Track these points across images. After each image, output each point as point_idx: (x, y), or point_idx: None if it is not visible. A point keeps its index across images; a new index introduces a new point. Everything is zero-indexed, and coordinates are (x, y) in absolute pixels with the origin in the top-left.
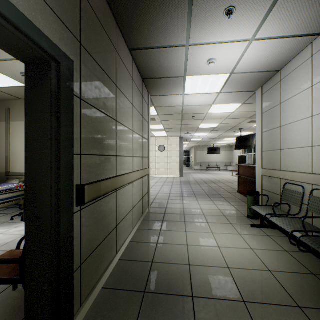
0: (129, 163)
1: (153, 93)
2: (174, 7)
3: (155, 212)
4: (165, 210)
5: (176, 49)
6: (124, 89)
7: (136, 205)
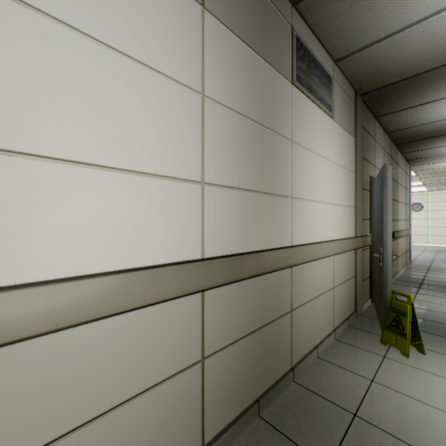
0: (400, 224)
1: (415, 165)
2: (440, 139)
3: (418, 266)
4: (429, 266)
5: (441, 147)
6: (399, 181)
7: (403, 253)
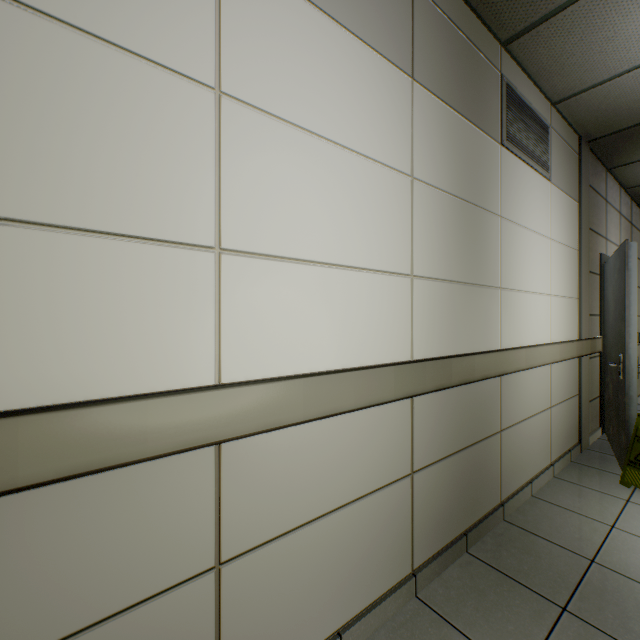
0: None
1: None
2: None
3: None
4: None
5: None
6: None
7: None
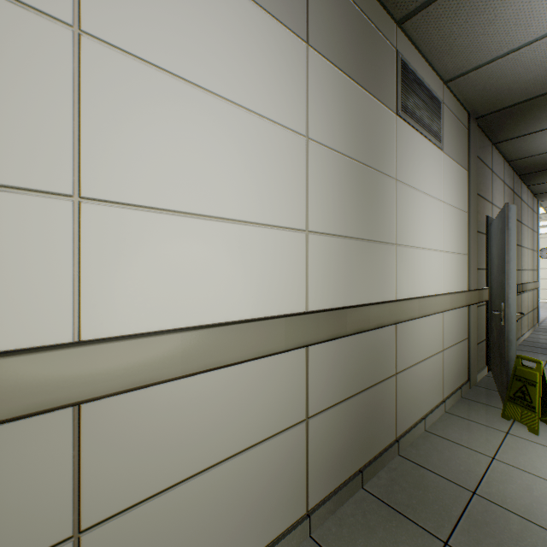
0: (525, 275)
1: (544, 199)
2: None
3: None
4: None
5: None
6: (523, 220)
7: (528, 312)
